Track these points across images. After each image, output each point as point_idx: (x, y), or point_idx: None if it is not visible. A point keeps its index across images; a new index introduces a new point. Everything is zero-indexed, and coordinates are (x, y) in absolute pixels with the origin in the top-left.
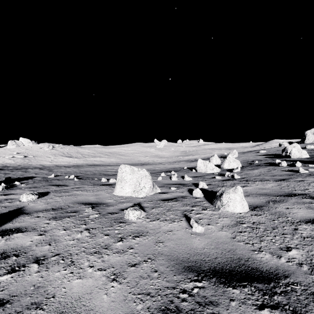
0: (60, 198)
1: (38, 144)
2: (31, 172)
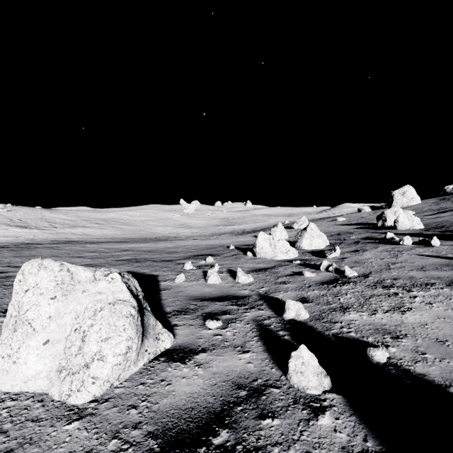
0: None
1: None
2: None
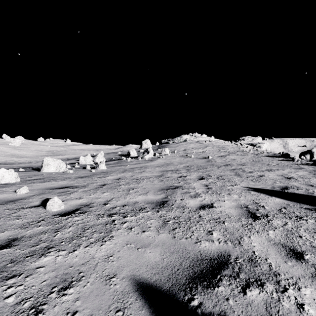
0: None
1: None
2: None
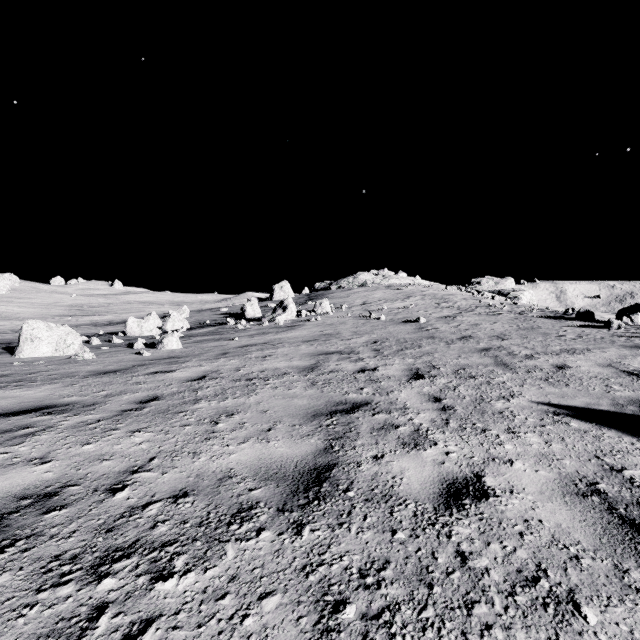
0: None
1: None
2: None
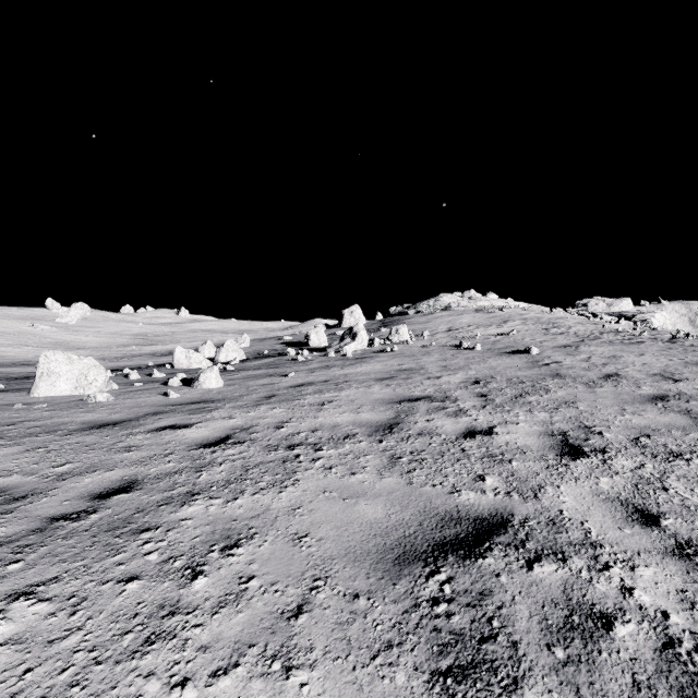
0: None
1: None
2: None
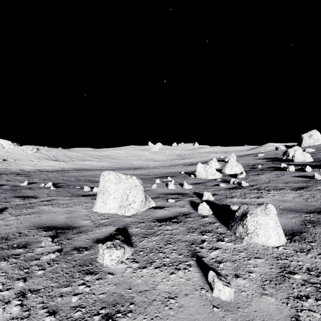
0: (15, 218)
1: (20, 147)
2: (3, 178)
